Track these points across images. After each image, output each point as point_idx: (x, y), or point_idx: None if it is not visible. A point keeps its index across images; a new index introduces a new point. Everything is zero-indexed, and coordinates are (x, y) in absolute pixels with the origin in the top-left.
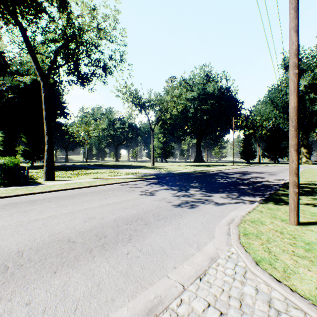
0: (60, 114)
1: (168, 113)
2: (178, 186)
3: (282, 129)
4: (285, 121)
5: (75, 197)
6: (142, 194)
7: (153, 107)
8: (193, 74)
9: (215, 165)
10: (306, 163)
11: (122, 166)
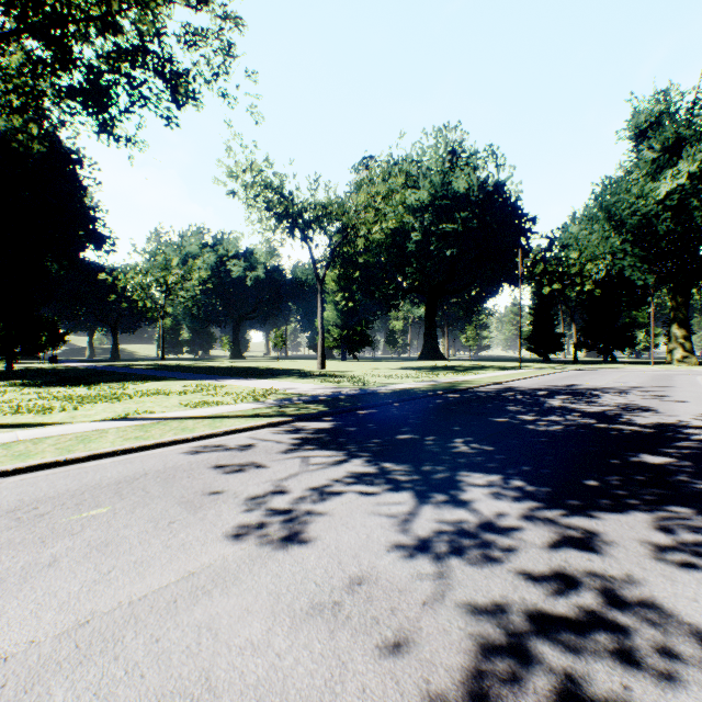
0: (86, 238)
1: (359, 238)
2: (407, 461)
3: (628, 282)
4: (636, 262)
5: None
6: (247, 534)
7: (322, 222)
8: (421, 148)
9: (474, 368)
10: (684, 363)
11: (244, 370)
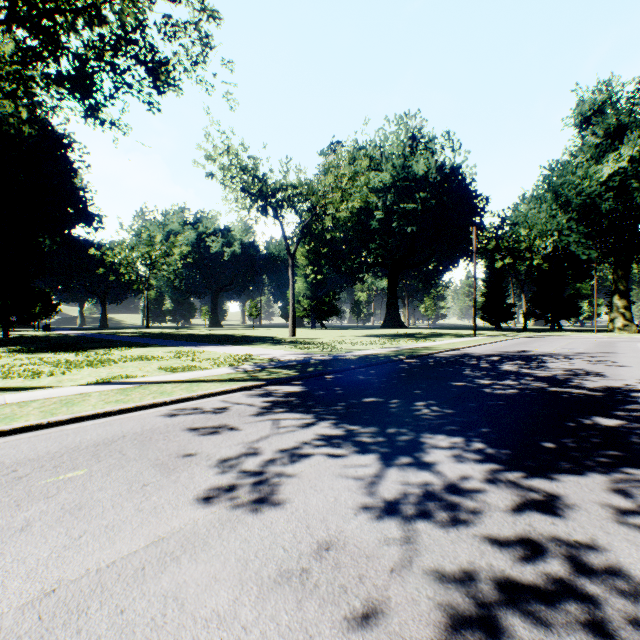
0: (77, 216)
1: (327, 216)
2: (373, 423)
3: (573, 257)
4: (581, 238)
5: None
6: (217, 497)
7: (293, 201)
8: (383, 134)
9: (433, 335)
10: (624, 330)
11: (221, 337)
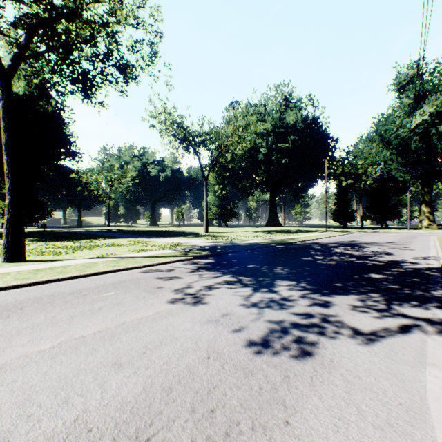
0: (65, 153)
1: (229, 153)
2: (251, 276)
3: (394, 179)
4: (399, 166)
5: (16, 313)
6: (178, 301)
7: (206, 143)
8: (266, 97)
9: (299, 231)
10: (429, 228)
11: (159, 232)
